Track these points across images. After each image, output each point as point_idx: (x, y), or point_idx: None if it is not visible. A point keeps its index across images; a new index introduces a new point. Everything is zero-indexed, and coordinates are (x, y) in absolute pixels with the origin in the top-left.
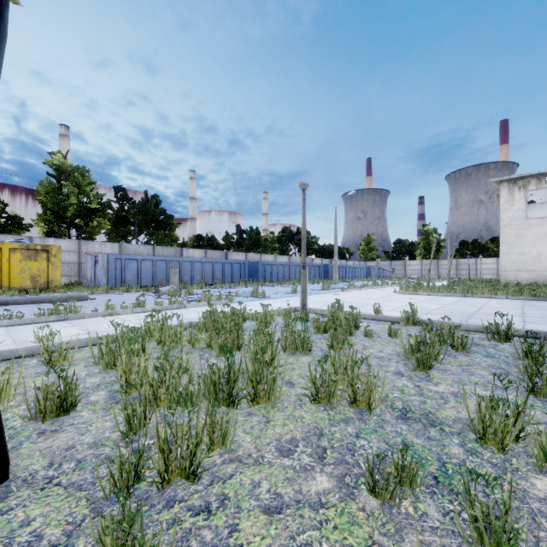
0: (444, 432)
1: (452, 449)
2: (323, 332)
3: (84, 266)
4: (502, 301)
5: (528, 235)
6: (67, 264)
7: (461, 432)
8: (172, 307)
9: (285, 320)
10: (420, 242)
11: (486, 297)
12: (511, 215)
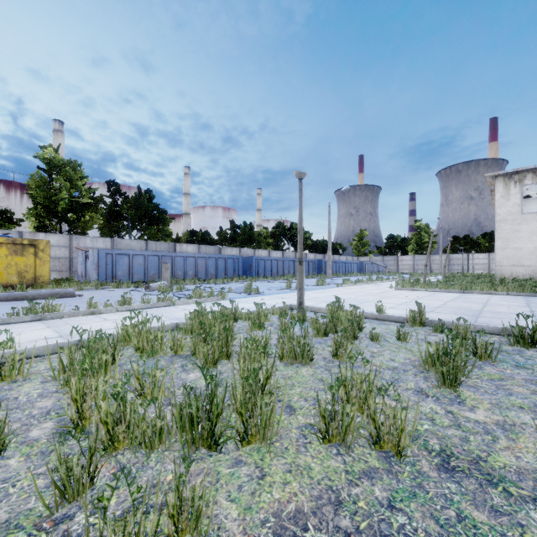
0: (513, 498)
1: (536, 535)
2: (323, 334)
3: (75, 261)
4: (503, 297)
5: (524, 230)
6: (58, 259)
7: (536, 496)
8: (160, 304)
9: (280, 322)
10: (413, 237)
11: (486, 293)
12: (507, 210)
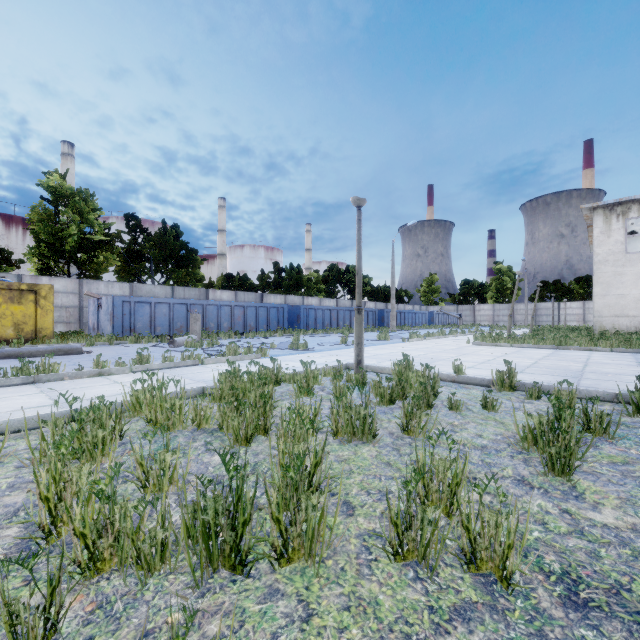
0: None
1: None
2: (388, 401)
3: (86, 310)
4: (607, 354)
5: (629, 273)
6: (66, 308)
7: None
8: (185, 363)
9: (334, 385)
10: (492, 282)
11: (585, 350)
12: (607, 249)
